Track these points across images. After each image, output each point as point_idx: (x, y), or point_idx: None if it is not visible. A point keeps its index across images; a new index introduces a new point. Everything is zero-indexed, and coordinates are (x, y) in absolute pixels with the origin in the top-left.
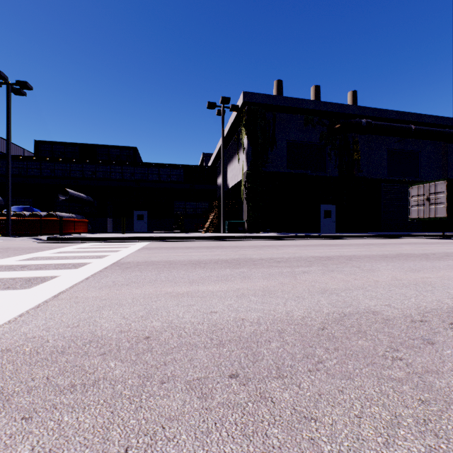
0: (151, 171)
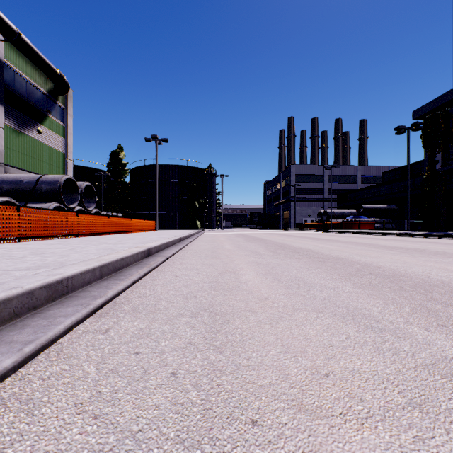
0: None
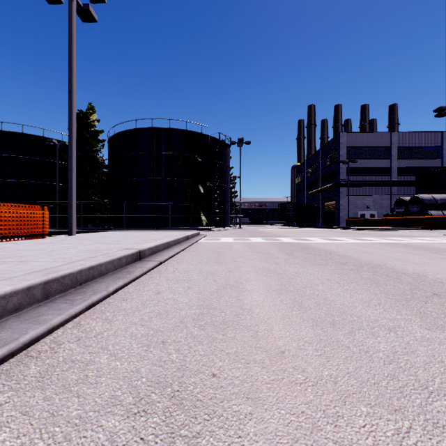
0: None
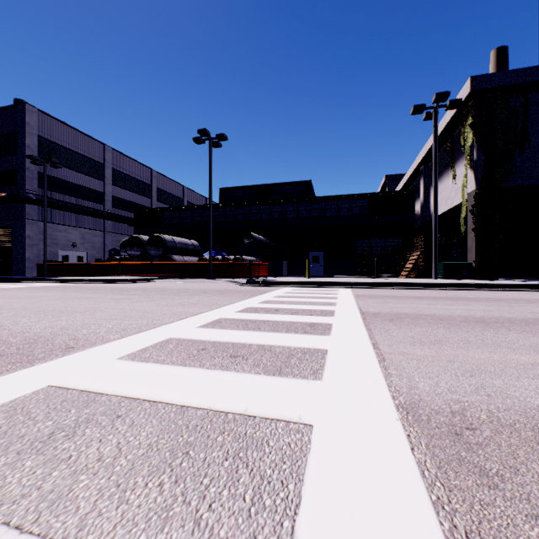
0: (328, 206)
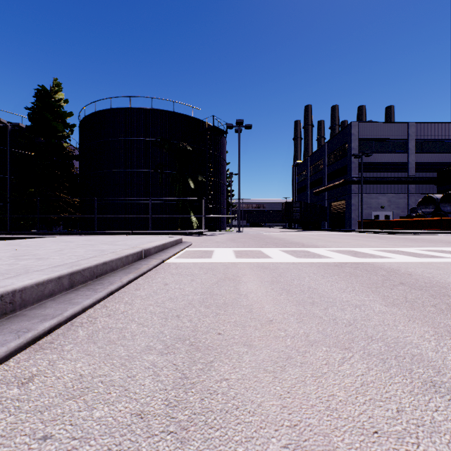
0: None
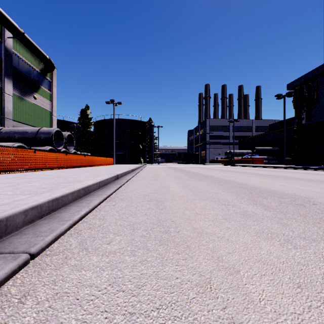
0: None
